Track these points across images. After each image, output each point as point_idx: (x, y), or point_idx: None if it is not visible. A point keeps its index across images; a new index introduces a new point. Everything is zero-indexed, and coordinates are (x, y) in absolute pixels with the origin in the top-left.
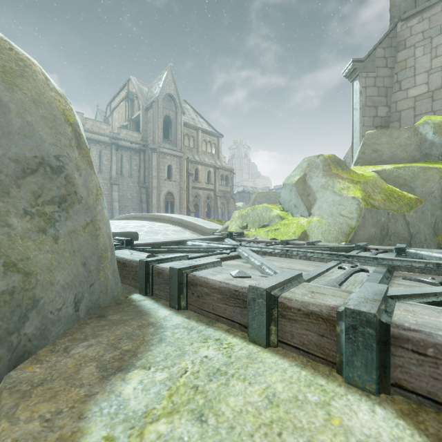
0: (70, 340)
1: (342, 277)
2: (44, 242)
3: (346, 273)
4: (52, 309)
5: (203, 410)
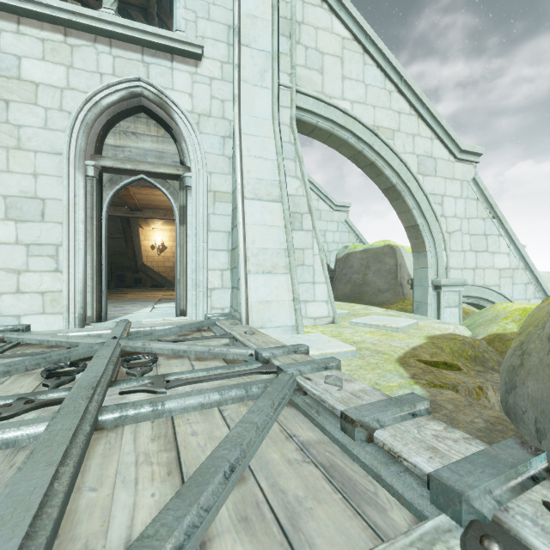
0: (502, 431)
1: (231, 371)
2: (545, 349)
3: (209, 375)
4: (518, 403)
5: (375, 384)
